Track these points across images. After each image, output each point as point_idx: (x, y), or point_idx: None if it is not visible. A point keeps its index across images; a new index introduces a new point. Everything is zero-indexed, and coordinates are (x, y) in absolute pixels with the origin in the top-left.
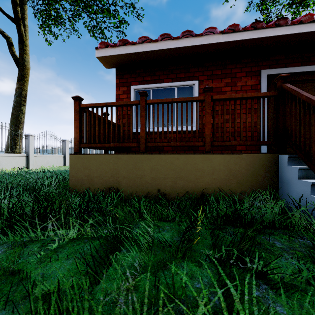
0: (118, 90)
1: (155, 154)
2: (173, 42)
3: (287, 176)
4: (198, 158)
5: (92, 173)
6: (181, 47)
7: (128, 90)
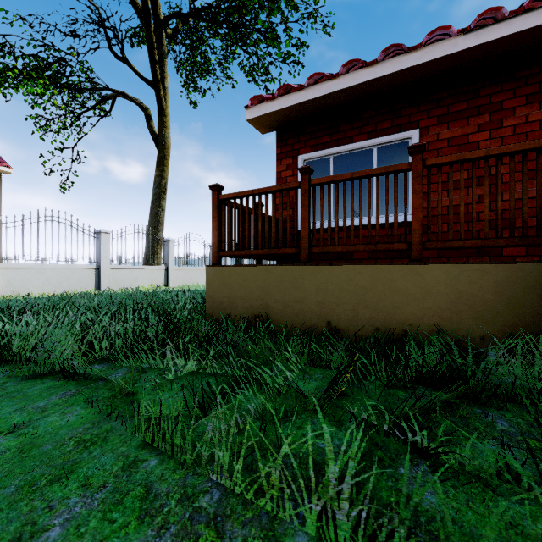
0: (280, 165)
1: (323, 266)
2: (365, 71)
3: None
4: (396, 271)
5: (233, 294)
6: (382, 77)
7: (295, 163)
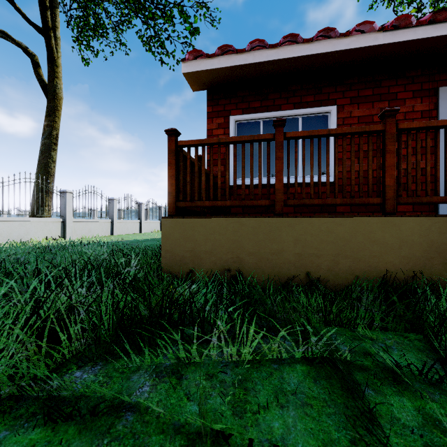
0: (211, 122)
1: (302, 218)
2: (302, 46)
3: None
4: (374, 223)
5: (198, 247)
6: (316, 55)
7: (226, 123)
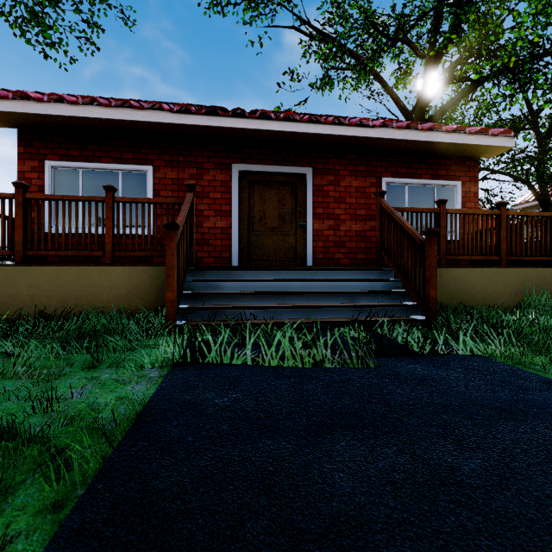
0: (23, 164)
1: (36, 266)
2: (103, 110)
3: None
4: (93, 271)
5: None
6: (117, 120)
7: (41, 167)
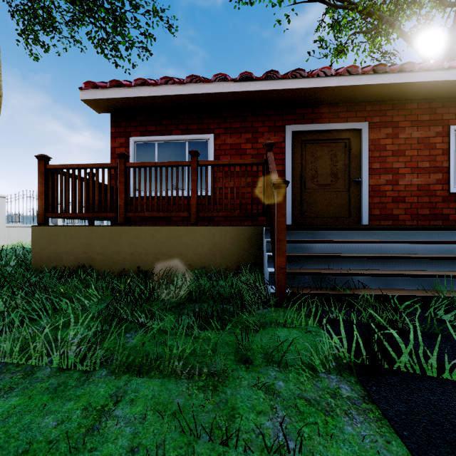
0: (114, 142)
1: (135, 226)
2: (176, 87)
3: (264, 250)
4: (181, 230)
5: (60, 249)
6: (188, 95)
7: (127, 143)
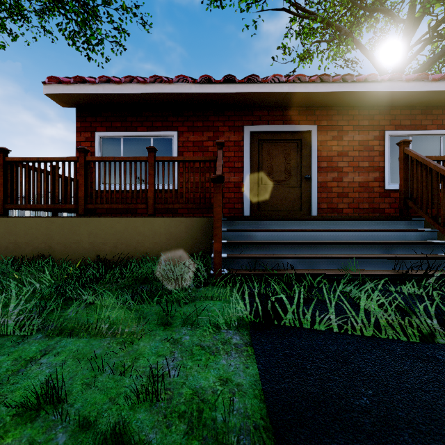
0: (80, 136)
1: (94, 217)
2: (140, 86)
3: None
4: (139, 221)
5: (19, 240)
6: (151, 94)
7: (93, 137)
